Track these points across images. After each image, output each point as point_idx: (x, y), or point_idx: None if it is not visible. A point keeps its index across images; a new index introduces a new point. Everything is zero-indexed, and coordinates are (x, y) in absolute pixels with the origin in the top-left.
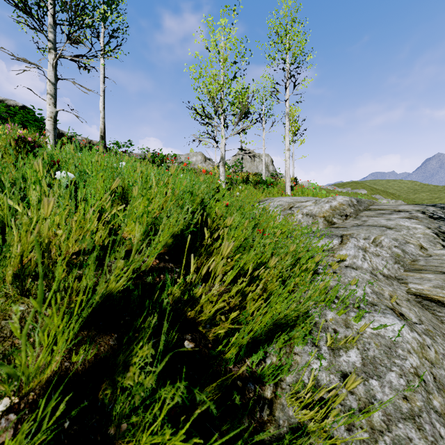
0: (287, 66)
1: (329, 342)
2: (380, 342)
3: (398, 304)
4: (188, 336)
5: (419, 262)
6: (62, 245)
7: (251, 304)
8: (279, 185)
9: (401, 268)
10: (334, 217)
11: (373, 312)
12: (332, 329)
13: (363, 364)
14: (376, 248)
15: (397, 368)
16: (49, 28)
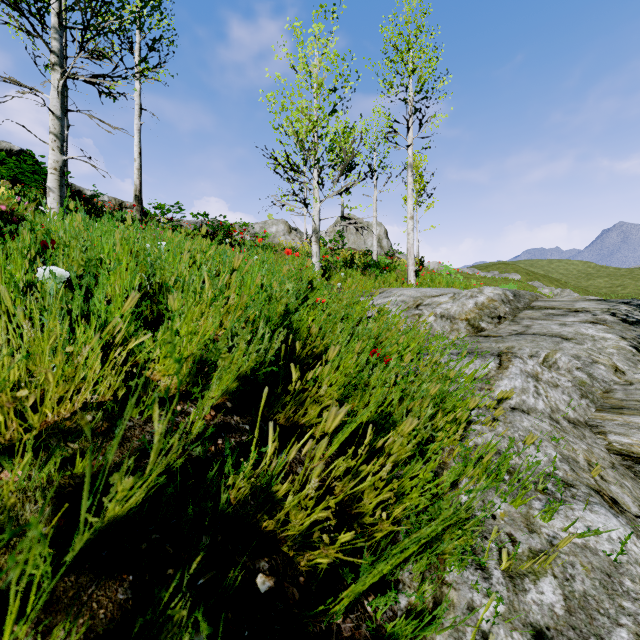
0: (410, 96)
1: (504, 563)
2: (591, 563)
3: (603, 479)
4: (264, 564)
5: (616, 394)
6: (30, 415)
7: (371, 495)
8: (399, 269)
9: (591, 406)
10: (482, 321)
11: (571, 500)
12: (506, 534)
13: (569, 610)
14: (552, 373)
15: (628, 619)
16: (52, 32)
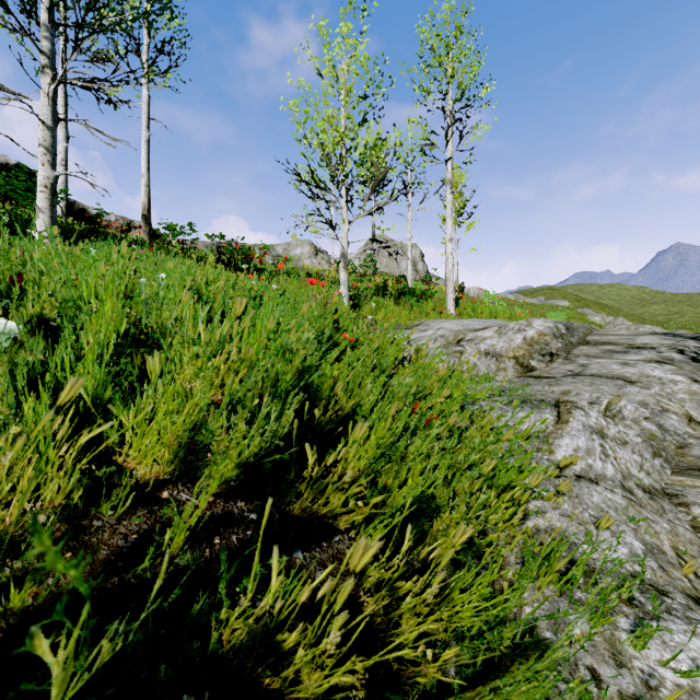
0: (449, 104)
1: None
2: None
3: (698, 577)
4: None
5: (692, 450)
6: None
7: (411, 621)
8: (437, 297)
9: (666, 467)
10: (532, 359)
11: (666, 617)
12: (587, 668)
13: None
14: (618, 427)
15: None
16: (41, 30)
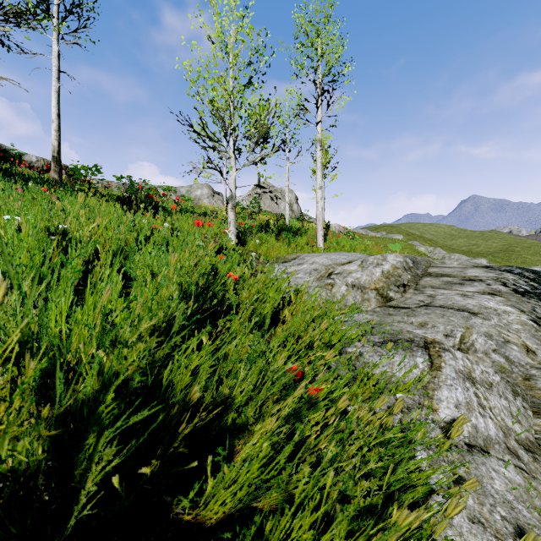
0: (319, 77)
1: None
2: None
3: None
4: None
5: (537, 382)
6: None
7: None
8: (309, 234)
9: (526, 407)
10: (390, 290)
11: None
12: None
13: None
14: (480, 366)
15: None
16: None
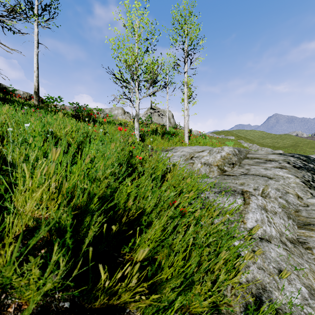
0: (186, 47)
1: None
2: None
3: None
4: None
5: (302, 213)
6: None
7: None
8: (180, 135)
9: (294, 224)
10: (225, 166)
11: None
12: None
13: None
14: (271, 204)
15: None
16: None
